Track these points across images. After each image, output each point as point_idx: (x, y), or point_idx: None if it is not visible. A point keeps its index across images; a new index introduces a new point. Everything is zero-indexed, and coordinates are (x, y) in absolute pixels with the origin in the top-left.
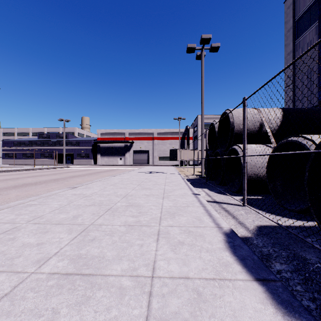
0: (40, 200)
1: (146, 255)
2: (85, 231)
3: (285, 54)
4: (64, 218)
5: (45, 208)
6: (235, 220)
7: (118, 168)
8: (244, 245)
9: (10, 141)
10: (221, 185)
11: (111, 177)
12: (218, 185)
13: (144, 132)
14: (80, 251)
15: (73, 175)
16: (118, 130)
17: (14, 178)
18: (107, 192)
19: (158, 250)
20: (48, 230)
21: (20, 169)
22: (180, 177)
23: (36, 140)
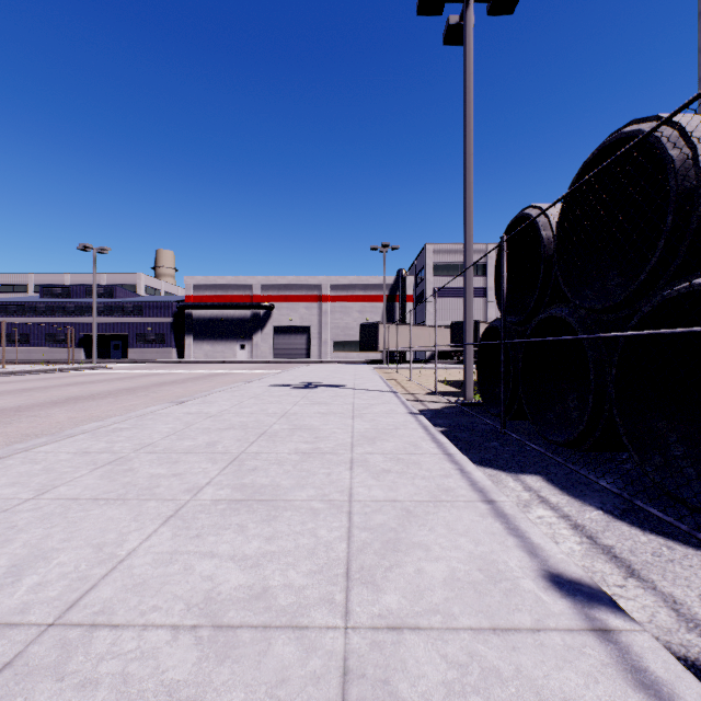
0: None
1: None
2: None
3: None
4: None
5: None
6: None
7: (229, 371)
8: None
9: None
10: (580, 449)
11: (164, 407)
12: (560, 447)
13: (299, 283)
14: None
15: (72, 396)
16: (237, 279)
17: None
18: None
19: None
20: None
21: None
22: (403, 408)
23: (36, 302)
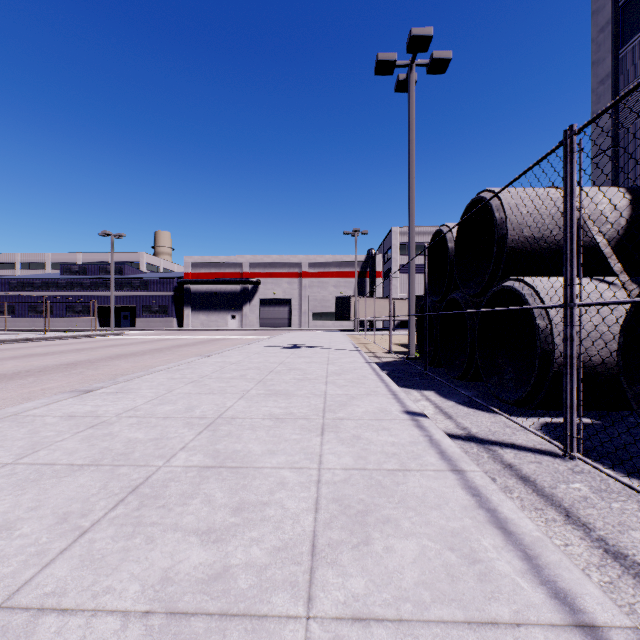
0: None
1: None
2: None
3: (594, 83)
4: None
5: None
6: (585, 534)
7: (226, 337)
8: None
9: (3, 279)
10: (466, 380)
11: (199, 359)
12: (456, 380)
13: (282, 261)
14: None
15: (119, 354)
16: (228, 258)
17: None
18: (167, 409)
19: None
20: None
21: (10, 338)
22: (362, 360)
23: (58, 278)
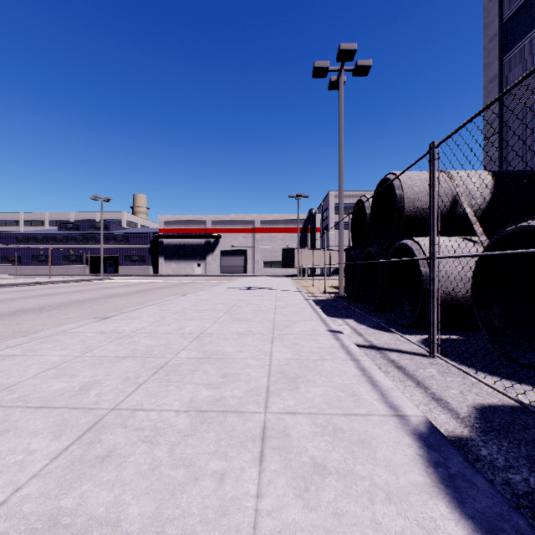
0: (28, 346)
1: (231, 513)
2: (95, 429)
3: (485, 81)
4: (59, 392)
5: (31, 364)
6: (424, 391)
7: (194, 281)
8: (475, 473)
9: (11, 234)
10: (378, 312)
11: (178, 297)
12: (371, 312)
13: (239, 219)
14: (62, 500)
15: (113, 294)
16: (195, 216)
17: (6, 298)
18: (165, 328)
19: (264, 493)
20: (10, 428)
21: (24, 282)
22: (302, 298)
23: (56, 233)
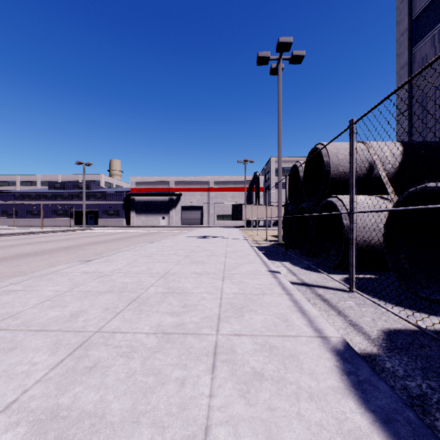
0: (27, 283)
1: (189, 408)
2: (83, 347)
3: (397, 68)
4: (54, 319)
5: (30, 298)
6: (344, 318)
7: (160, 231)
8: (378, 379)
9: (10, 193)
10: (309, 256)
11: (146, 244)
12: (304, 256)
13: (196, 180)
14: (60, 399)
15: (94, 241)
16: (160, 178)
17: (7, 245)
18: (137, 269)
19: (215, 394)
20: (17, 346)
21: (20, 232)
22: (248, 244)
23: (46, 192)
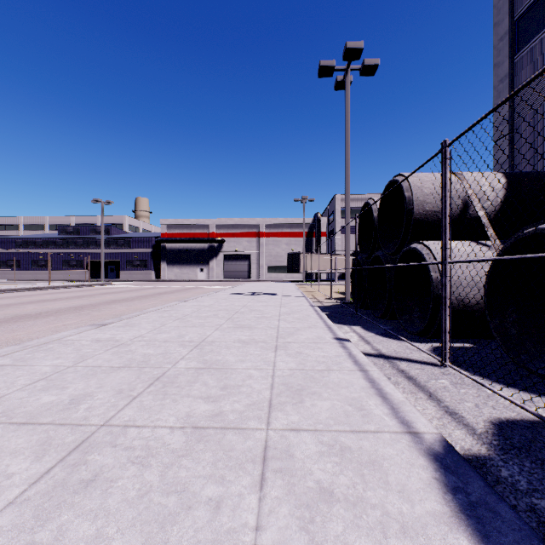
0: (19, 356)
1: None
2: (81, 448)
3: (495, 81)
4: (47, 406)
5: (20, 375)
6: (437, 404)
7: (197, 286)
8: (498, 501)
9: (10, 238)
10: (386, 318)
11: (179, 303)
12: (379, 318)
13: (243, 223)
14: (37, 533)
15: (113, 299)
16: (198, 220)
17: (3, 304)
18: (164, 336)
19: (264, 525)
20: None
21: (22, 287)
22: (307, 304)
23: (56, 238)
